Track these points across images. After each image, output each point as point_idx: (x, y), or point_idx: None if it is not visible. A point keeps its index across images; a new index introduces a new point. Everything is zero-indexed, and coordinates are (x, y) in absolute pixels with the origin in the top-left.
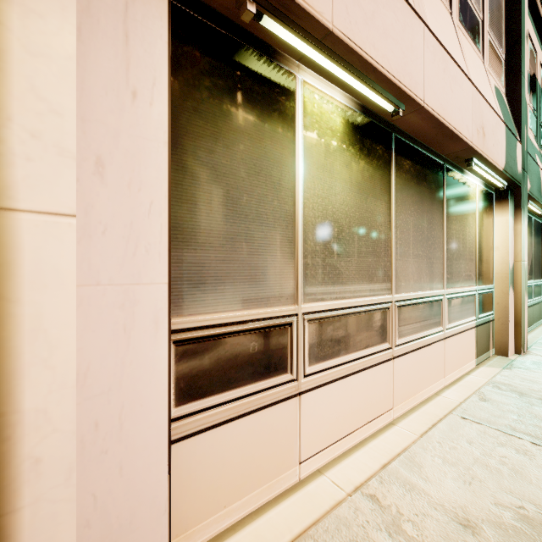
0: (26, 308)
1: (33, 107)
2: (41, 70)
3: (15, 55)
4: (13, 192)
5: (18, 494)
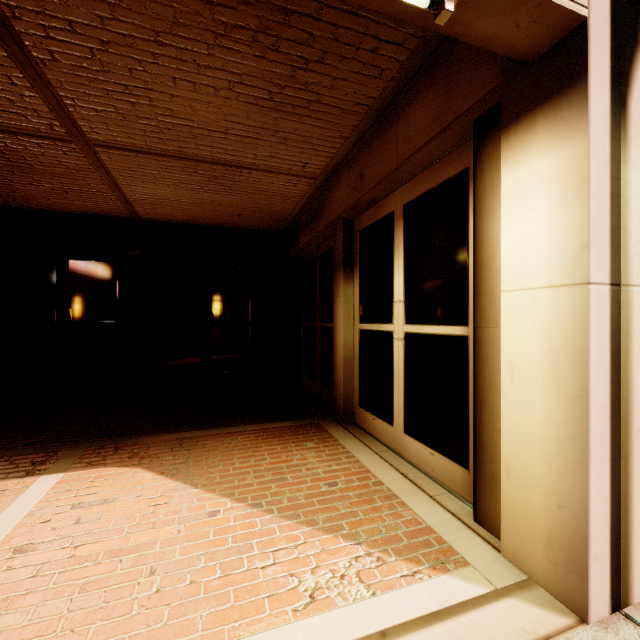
0: (635, 341)
1: (637, 226)
2: (639, 203)
3: (632, 198)
4: (632, 276)
5: (633, 446)
